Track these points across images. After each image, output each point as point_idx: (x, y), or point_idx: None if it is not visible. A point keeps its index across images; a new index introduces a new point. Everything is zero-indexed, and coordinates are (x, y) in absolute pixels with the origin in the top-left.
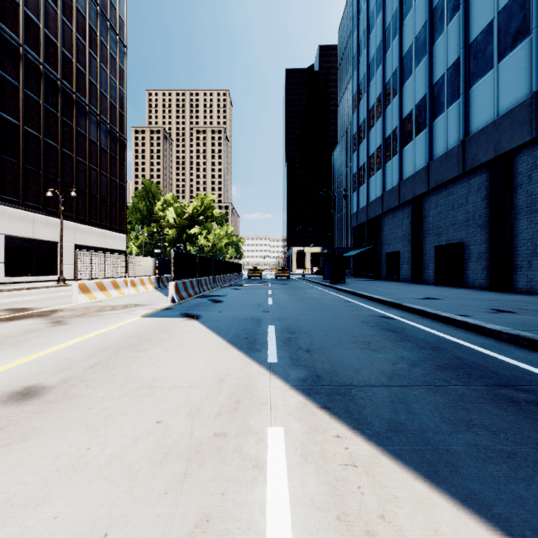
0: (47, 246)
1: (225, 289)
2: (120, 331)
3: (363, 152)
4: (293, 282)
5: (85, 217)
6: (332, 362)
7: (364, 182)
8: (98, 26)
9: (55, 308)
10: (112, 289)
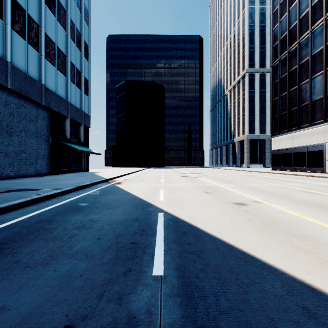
0: None
1: None
2: None
3: None
4: None
5: None
6: (130, 212)
7: None
8: None
9: None
10: None
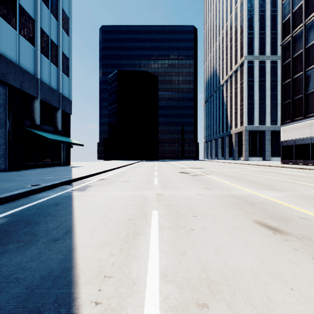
0: None
1: None
2: None
3: None
4: None
5: None
6: None
7: None
8: None
9: None
10: None
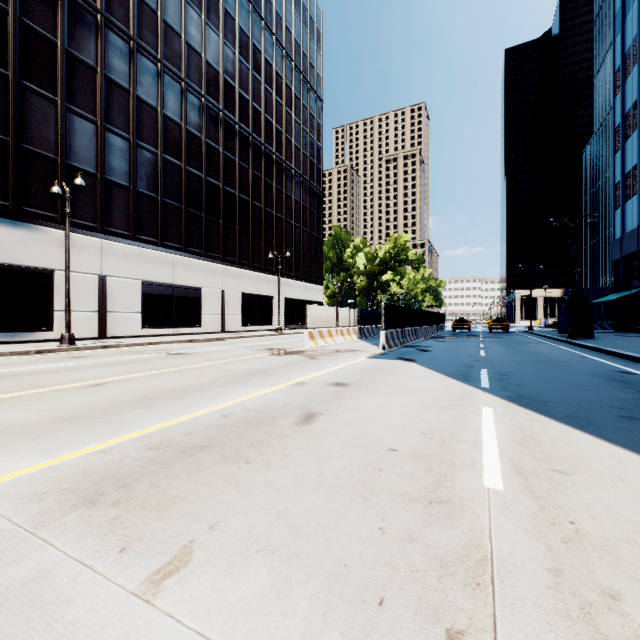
0: (266, 300)
1: (429, 341)
2: (360, 365)
3: (632, 151)
4: (514, 336)
5: (291, 272)
6: (537, 392)
7: (633, 195)
8: (301, 92)
9: (299, 350)
10: (328, 337)
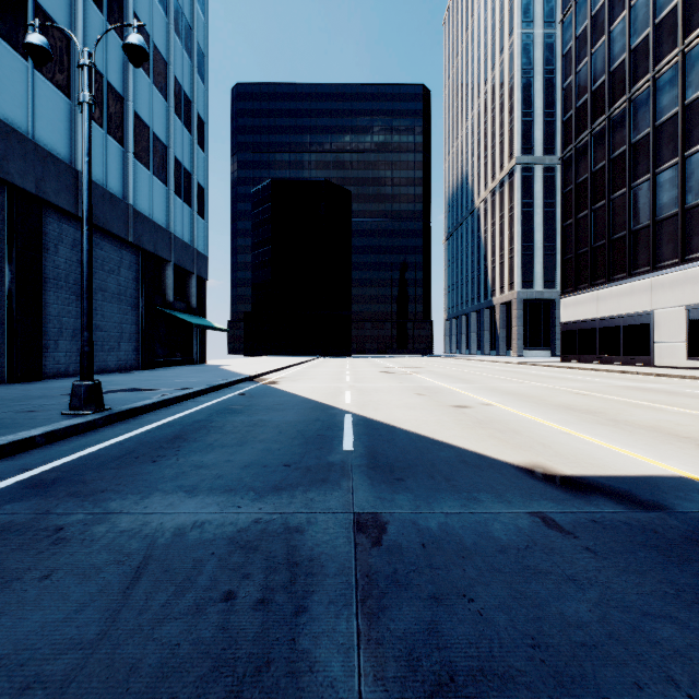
0: None
1: None
2: (559, 437)
3: None
4: None
5: None
6: (307, 414)
7: None
8: None
9: None
10: None
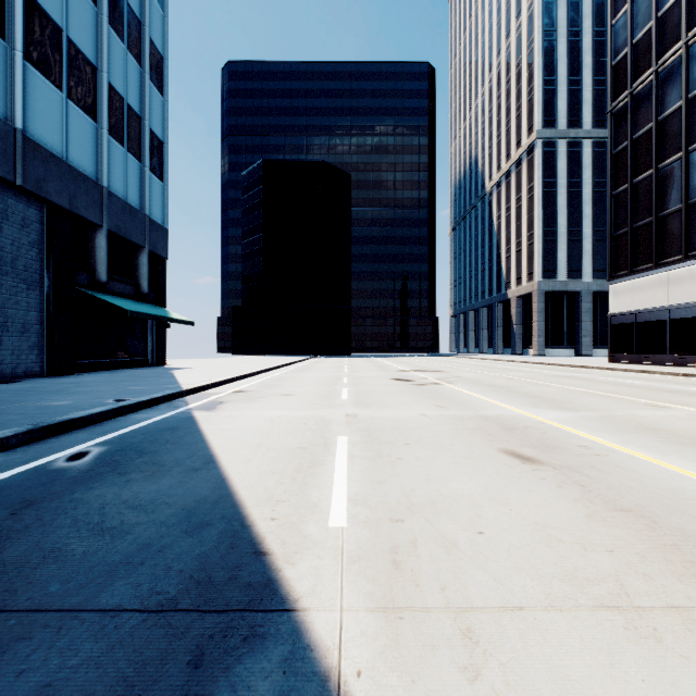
0: None
1: None
2: None
3: None
4: None
5: None
6: None
7: None
8: None
9: None
10: None
